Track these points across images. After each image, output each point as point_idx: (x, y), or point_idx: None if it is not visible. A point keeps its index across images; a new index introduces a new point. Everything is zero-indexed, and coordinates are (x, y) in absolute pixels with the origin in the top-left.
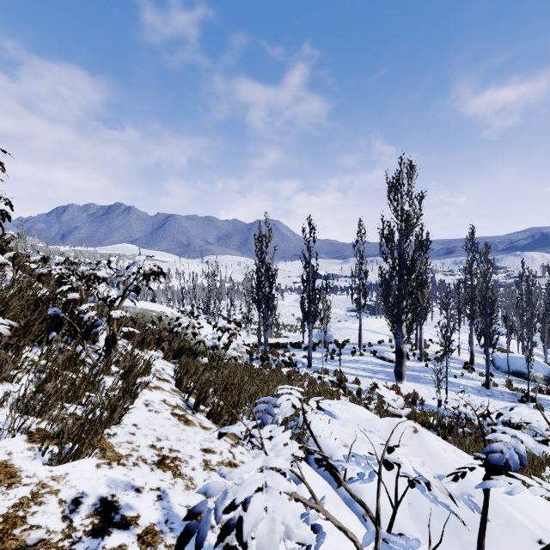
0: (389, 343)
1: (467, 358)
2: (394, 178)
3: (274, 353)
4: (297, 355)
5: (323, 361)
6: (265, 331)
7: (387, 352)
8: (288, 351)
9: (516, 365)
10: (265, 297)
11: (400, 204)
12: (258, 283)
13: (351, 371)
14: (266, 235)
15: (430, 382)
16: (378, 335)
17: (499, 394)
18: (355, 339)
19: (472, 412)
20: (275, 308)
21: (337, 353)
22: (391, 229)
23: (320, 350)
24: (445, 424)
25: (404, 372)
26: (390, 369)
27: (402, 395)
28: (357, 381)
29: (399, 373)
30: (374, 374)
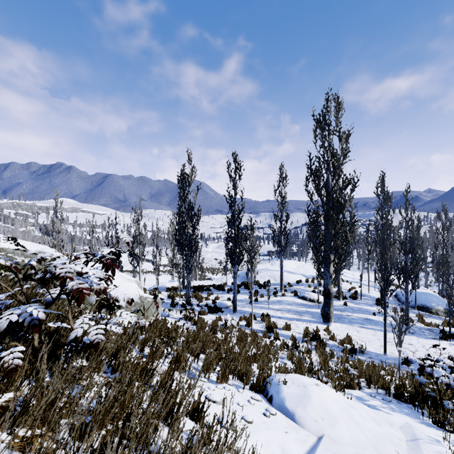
0: (306, 282)
1: (375, 295)
2: (322, 113)
3: (197, 297)
4: (221, 298)
5: (247, 303)
6: (187, 274)
7: (307, 292)
8: (212, 293)
9: (419, 300)
10: (188, 239)
11: (329, 140)
12: (180, 223)
13: (277, 314)
14: (189, 173)
15: (354, 322)
16: (295, 275)
17: (419, 331)
18: (275, 280)
19: (409, 357)
20: (199, 253)
21: (260, 294)
22: (319, 165)
23: (244, 291)
24: (423, 393)
25: (331, 313)
26: (313, 309)
27: (336, 341)
28: (287, 326)
29: (326, 314)
30: (300, 315)
